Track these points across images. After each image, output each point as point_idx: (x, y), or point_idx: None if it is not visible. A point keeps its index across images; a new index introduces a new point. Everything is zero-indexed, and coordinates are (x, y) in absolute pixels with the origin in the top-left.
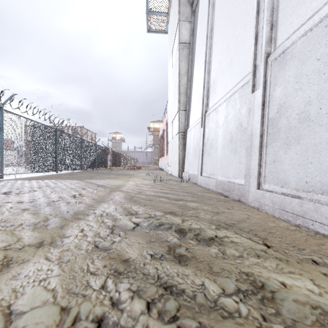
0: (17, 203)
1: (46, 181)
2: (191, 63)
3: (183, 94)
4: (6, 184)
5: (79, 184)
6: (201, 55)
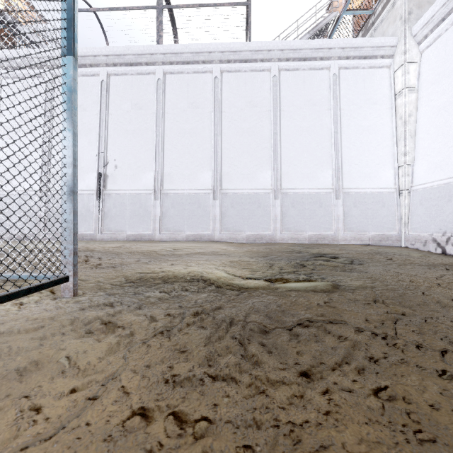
0: None
1: None
2: None
3: None
4: None
5: None
6: None
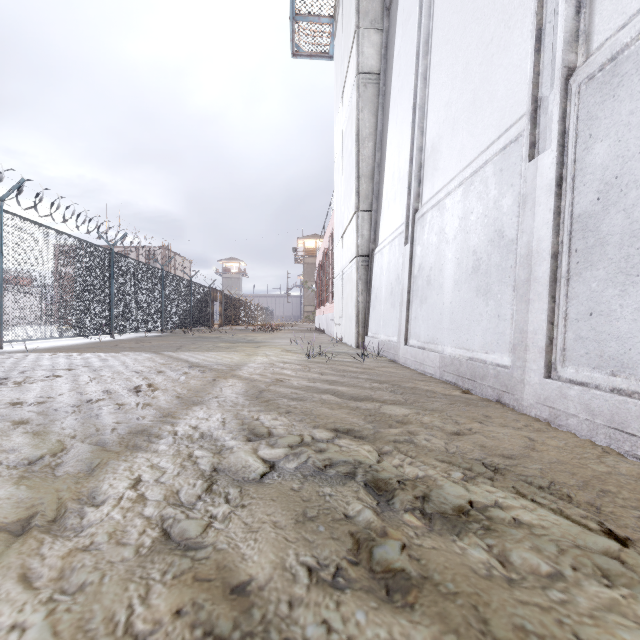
0: (10, 406)
1: (87, 354)
2: (383, 114)
3: (365, 177)
4: (3, 362)
5: (152, 361)
6: (405, 95)
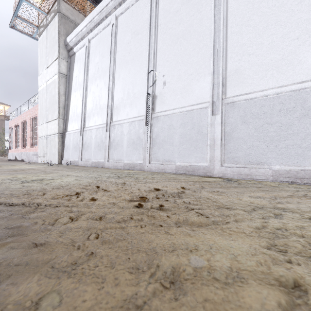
0: None
1: None
2: (68, 89)
3: (62, 107)
4: None
5: None
6: (78, 93)
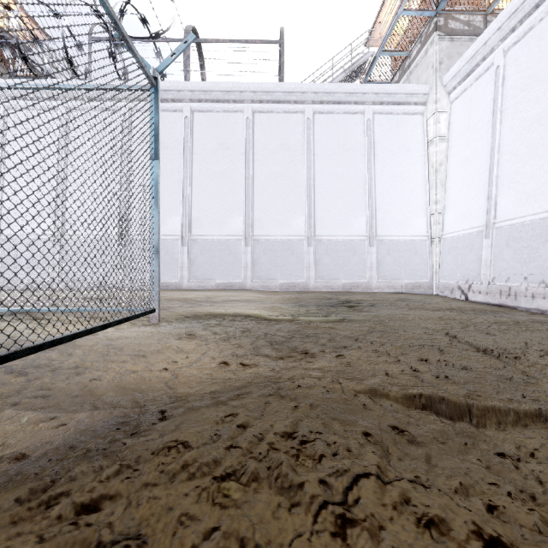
0: None
1: None
2: None
3: None
4: None
5: None
6: None
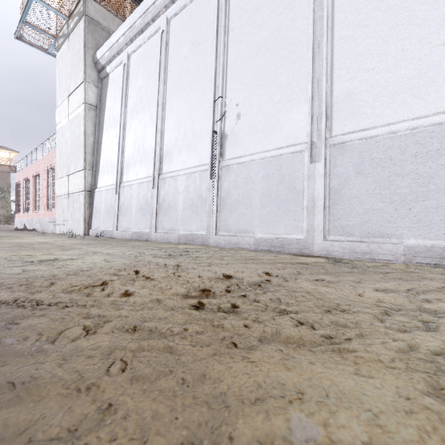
0: None
1: None
2: (99, 127)
3: (89, 153)
4: None
5: None
6: (113, 132)
